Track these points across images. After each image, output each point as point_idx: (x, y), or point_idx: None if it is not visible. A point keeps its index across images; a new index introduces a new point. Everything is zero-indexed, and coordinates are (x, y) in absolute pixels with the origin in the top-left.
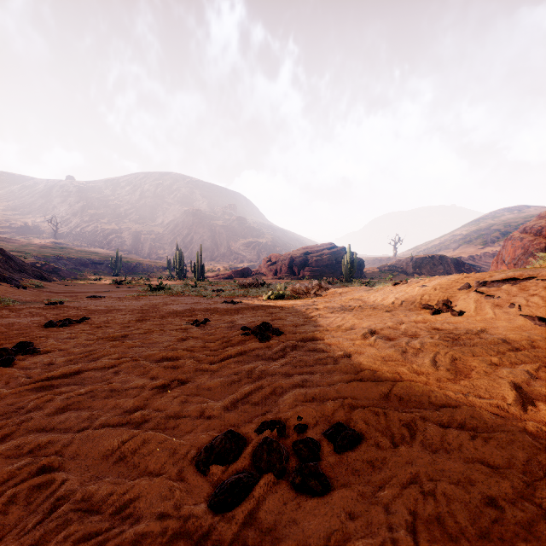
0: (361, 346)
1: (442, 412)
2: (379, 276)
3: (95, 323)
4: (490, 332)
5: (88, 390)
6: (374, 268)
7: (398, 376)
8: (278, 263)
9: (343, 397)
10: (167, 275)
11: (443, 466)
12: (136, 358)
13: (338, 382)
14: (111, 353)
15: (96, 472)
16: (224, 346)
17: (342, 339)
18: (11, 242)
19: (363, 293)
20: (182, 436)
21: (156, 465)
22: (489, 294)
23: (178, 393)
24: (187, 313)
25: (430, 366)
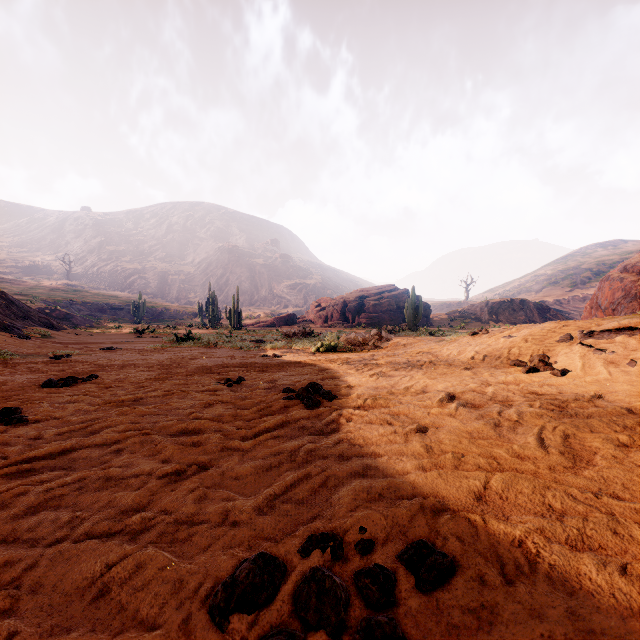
0: (438, 417)
1: (569, 523)
2: (448, 324)
3: (105, 382)
4: (608, 398)
5: (76, 478)
6: (442, 314)
7: (495, 462)
8: (329, 308)
9: (422, 495)
10: (198, 322)
11: (590, 623)
12: (146, 431)
13: (413, 470)
14: (116, 423)
15: (63, 618)
16: (261, 415)
17: (413, 407)
18: (17, 284)
19: (432, 345)
20: (194, 555)
21: (151, 608)
22: (599, 348)
23: (196, 485)
24: (218, 369)
25: (537, 448)
